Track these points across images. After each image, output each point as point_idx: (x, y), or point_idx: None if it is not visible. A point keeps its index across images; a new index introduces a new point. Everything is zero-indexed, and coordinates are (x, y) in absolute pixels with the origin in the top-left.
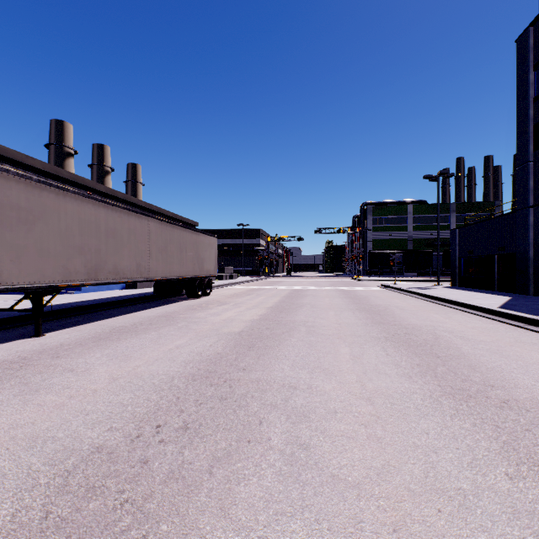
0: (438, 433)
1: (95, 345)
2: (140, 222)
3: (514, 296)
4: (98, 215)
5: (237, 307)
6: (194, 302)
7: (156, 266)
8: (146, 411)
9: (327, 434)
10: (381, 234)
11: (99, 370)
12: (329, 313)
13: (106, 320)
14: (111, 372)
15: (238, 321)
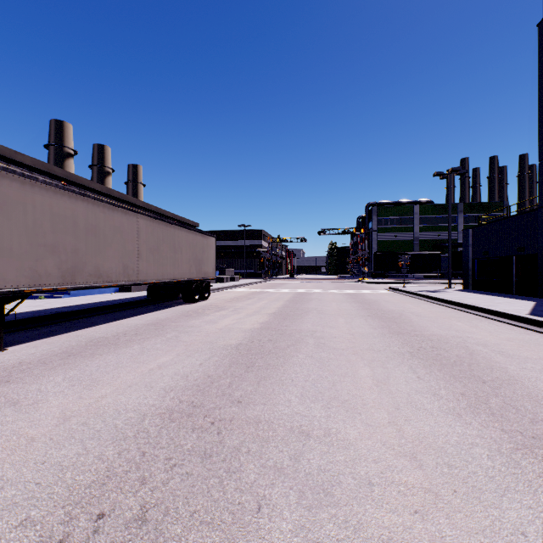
0: (541, 533)
1: (61, 364)
2: (127, 219)
3: (538, 300)
4: (75, 209)
5: (236, 313)
6: (189, 307)
7: (146, 268)
8: (90, 481)
9: (364, 537)
10: (386, 235)
11: (51, 402)
12: (339, 321)
13: (86, 329)
14: (65, 407)
15: (237, 330)
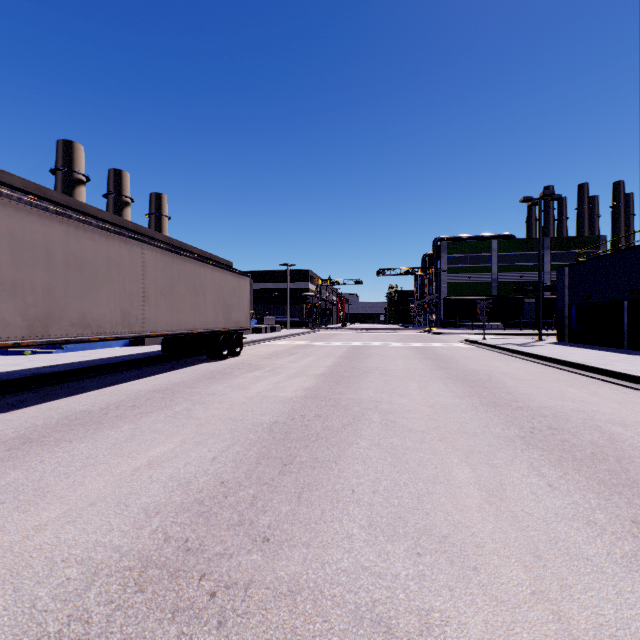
0: None
1: (3, 458)
2: (128, 250)
3: None
4: (49, 234)
5: (273, 375)
6: (215, 366)
7: (155, 315)
8: None
9: None
10: (458, 276)
11: None
12: (410, 385)
13: (68, 398)
14: None
15: (272, 400)
